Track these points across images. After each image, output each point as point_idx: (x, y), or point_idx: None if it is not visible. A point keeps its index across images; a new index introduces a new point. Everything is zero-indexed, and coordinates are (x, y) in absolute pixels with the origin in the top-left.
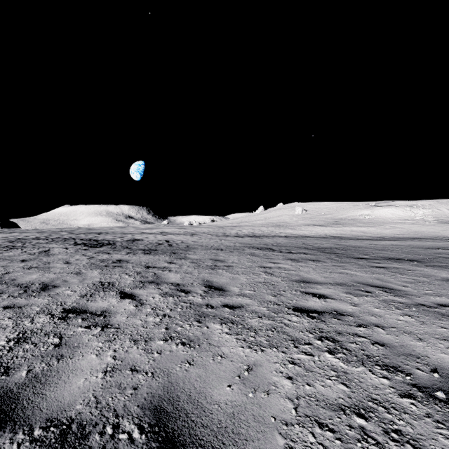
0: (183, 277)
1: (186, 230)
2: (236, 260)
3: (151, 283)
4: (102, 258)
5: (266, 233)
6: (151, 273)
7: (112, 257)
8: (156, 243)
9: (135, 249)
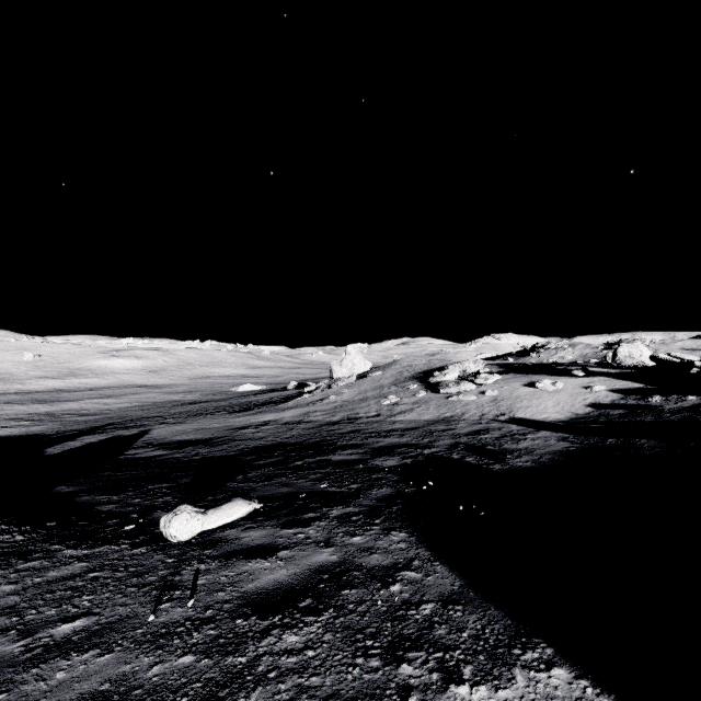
0: None
1: None
2: (2, 408)
3: None
4: None
5: None
6: None
7: None
8: None
9: None
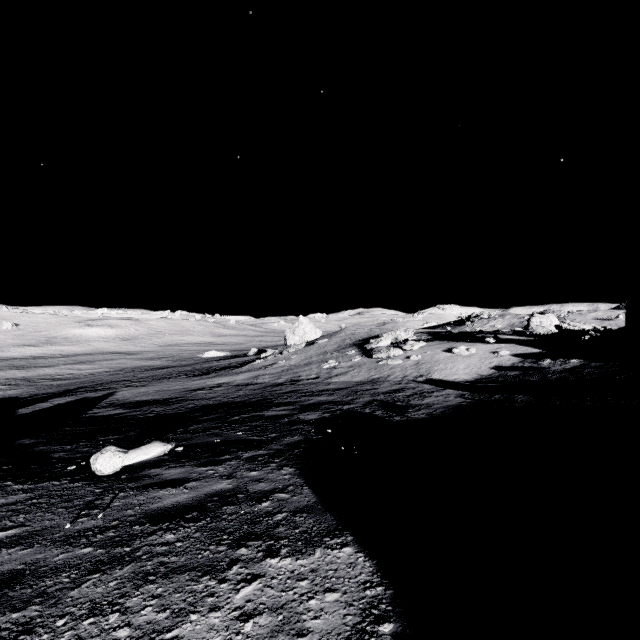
0: None
1: None
2: None
3: None
4: None
5: None
6: None
7: None
8: None
9: None
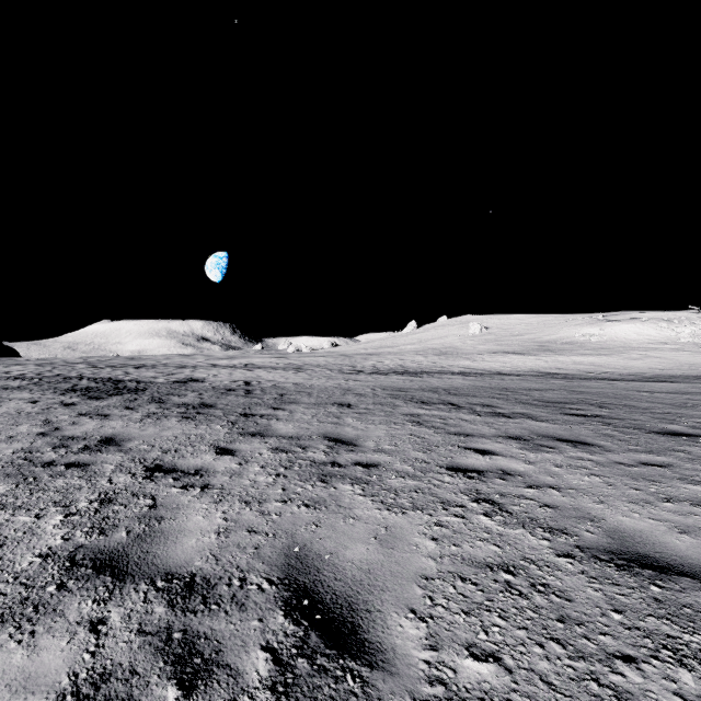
0: (228, 528)
1: (288, 361)
2: (383, 441)
3: (101, 570)
4: (72, 433)
5: (426, 366)
6: (140, 505)
7: (101, 428)
8: (225, 387)
9: (172, 404)
